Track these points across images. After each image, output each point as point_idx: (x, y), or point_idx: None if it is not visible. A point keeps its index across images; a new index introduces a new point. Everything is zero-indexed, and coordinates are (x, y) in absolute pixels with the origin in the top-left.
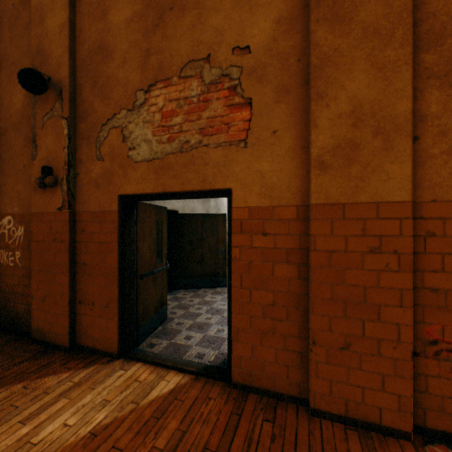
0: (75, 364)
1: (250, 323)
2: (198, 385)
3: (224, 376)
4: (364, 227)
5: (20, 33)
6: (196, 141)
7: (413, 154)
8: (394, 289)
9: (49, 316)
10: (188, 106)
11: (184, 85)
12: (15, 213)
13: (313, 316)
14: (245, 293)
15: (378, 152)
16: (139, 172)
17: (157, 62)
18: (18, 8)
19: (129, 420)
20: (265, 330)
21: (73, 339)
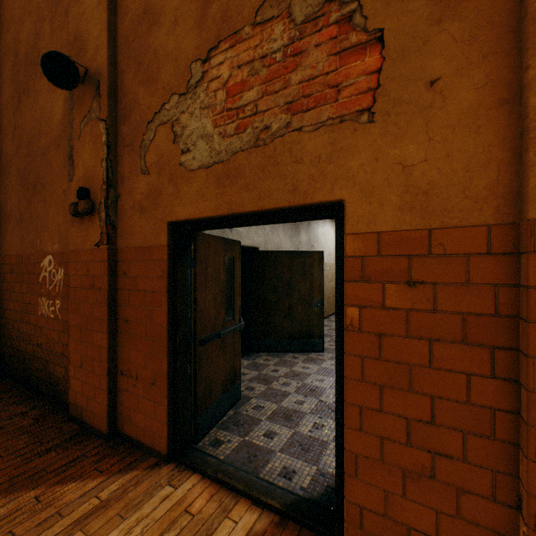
0: (111, 463)
1: (380, 450)
2: None
3: (330, 531)
4: None
5: (60, 23)
6: (281, 125)
7: None
8: None
9: (86, 388)
10: (267, 68)
11: (261, 35)
12: (55, 252)
13: (535, 466)
14: (370, 392)
15: None
16: (195, 186)
17: (220, 10)
18: None
19: None
20: (413, 468)
21: (113, 423)
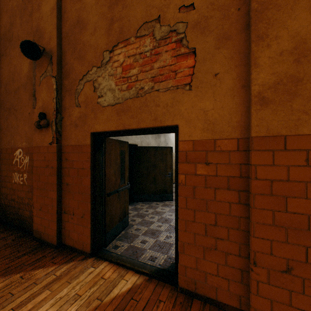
0: (60, 259)
1: (194, 239)
2: (151, 286)
3: (172, 280)
4: (307, 158)
5: (26, 20)
6: (149, 87)
7: None
8: None
9: (43, 221)
10: (142, 59)
11: (139, 43)
12: (23, 147)
13: (253, 238)
14: (190, 213)
15: None
16: (105, 114)
17: (119, 27)
18: (25, 2)
19: None
20: (208, 246)
21: (59, 239)
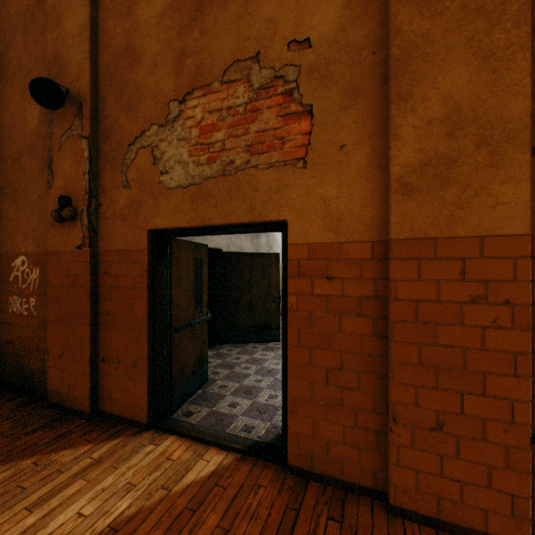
0: (97, 435)
1: (310, 392)
2: (245, 467)
3: (278, 457)
4: (463, 269)
5: (35, 39)
6: (242, 161)
7: (531, 171)
8: (505, 353)
9: (67, 376)
10: (232, 118)
11: (227, 91)
12: (29, 252)
13: (393, 385)
14: (304, 353)
15: (482, 169)
16: (173, 201)
17: (195, 65)
18: (33, 9)
19: (158, 512)
20: (330, 400)
21: (94, 404)
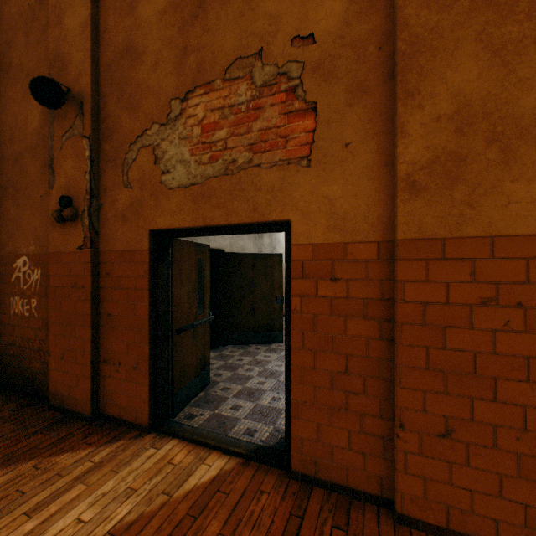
0: (98, 438)
1: (314, 396)
2: (247, 472)
3: (281, 462)
4: (472, 271)
5: (36, 38)
6: (245, 160)
7: None
8: (517, 357)
9: (68, 378)
10: (234, 116)
11: (230, 89)
12: (30, 253)
13: (400, 389)
14: (308, 356)
15: (493, 166)
16: (174, 201)
17: (196, 62)
18: (34, 9)
19: (158, 518)
20: (335, 405)
21: (96, 406)
